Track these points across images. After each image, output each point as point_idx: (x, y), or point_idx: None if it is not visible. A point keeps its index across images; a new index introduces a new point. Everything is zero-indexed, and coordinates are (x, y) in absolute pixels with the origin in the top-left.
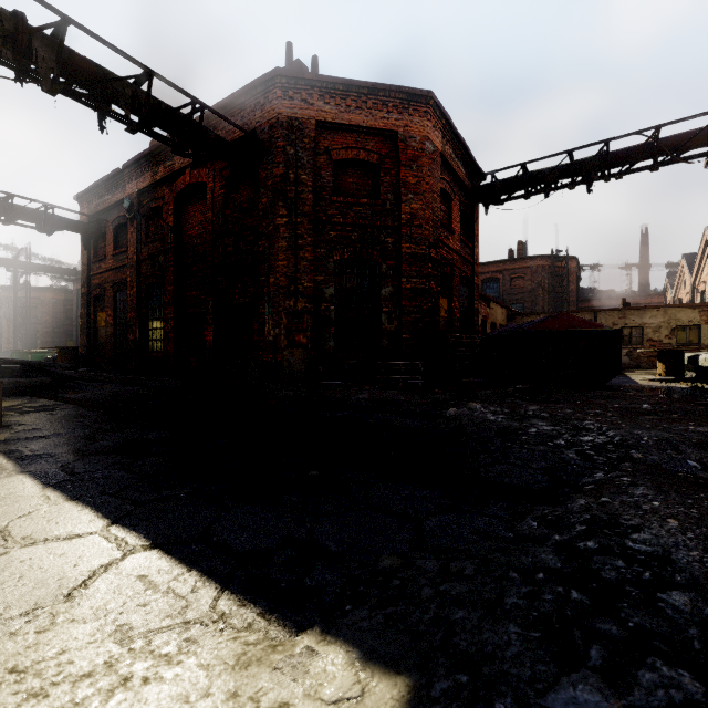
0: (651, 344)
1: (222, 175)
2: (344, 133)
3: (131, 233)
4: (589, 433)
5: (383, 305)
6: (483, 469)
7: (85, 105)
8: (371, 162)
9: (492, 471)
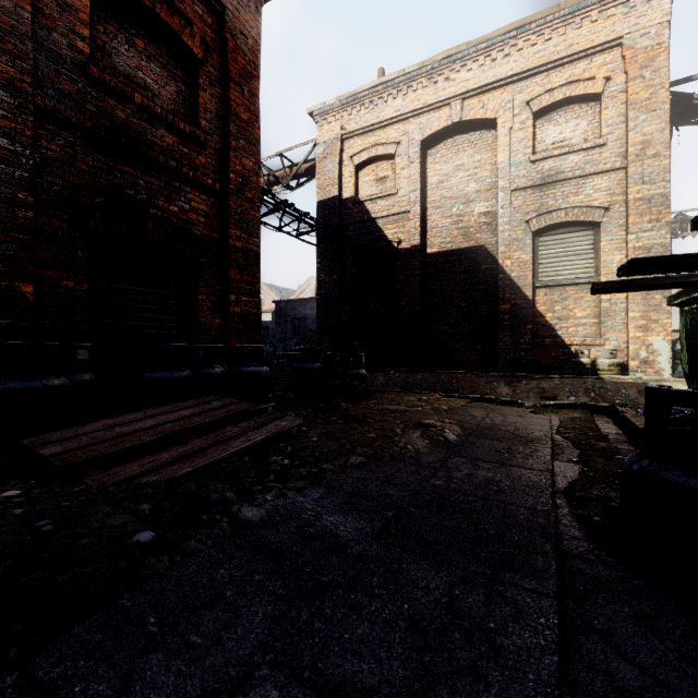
0: None
1: None
2: None
3: None
4: None
5: None
6: None
7: None
8: None
9: None
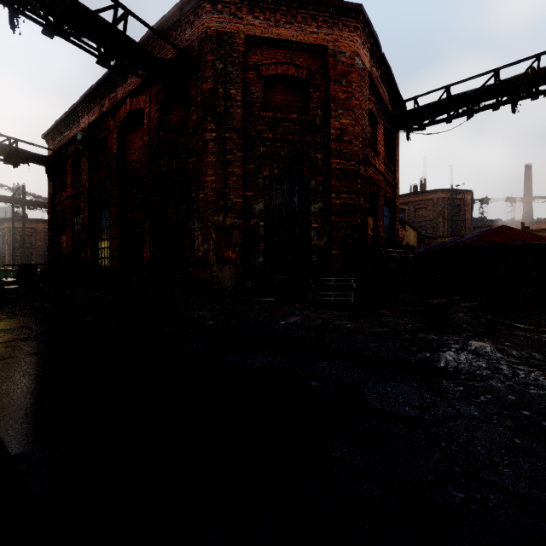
0: None
1: (157, 98)
2: (273, 48)
3: (83, 163)
4: None
5: (312, 221)
6: None
7: None
8: (300, 77)
9: None
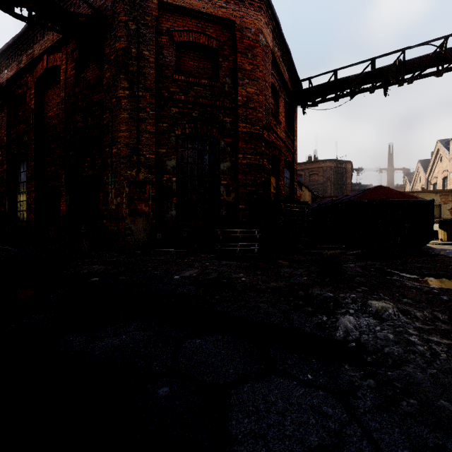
0: None
1: (73, 56)
2: (185, 17)
3: (2, 118)
4: None
5: (221, 178)
6: None
7: None
8: (210, 46)
9: None
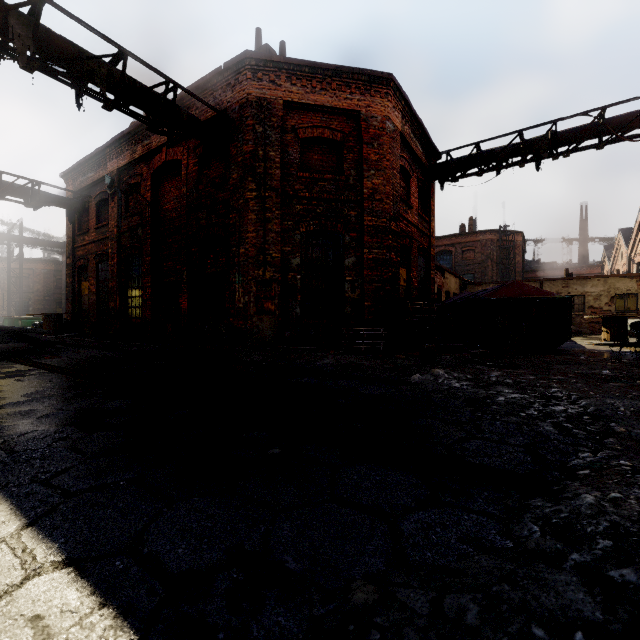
0: (592, 311)
1: (196, 152)
2: (310, 112)
3: (112, 208)
4: (559, 401)
5: (346, 275)
6: (458, 446)
7: (62, 82)
8: (335, 140)
9: (468, 449)
